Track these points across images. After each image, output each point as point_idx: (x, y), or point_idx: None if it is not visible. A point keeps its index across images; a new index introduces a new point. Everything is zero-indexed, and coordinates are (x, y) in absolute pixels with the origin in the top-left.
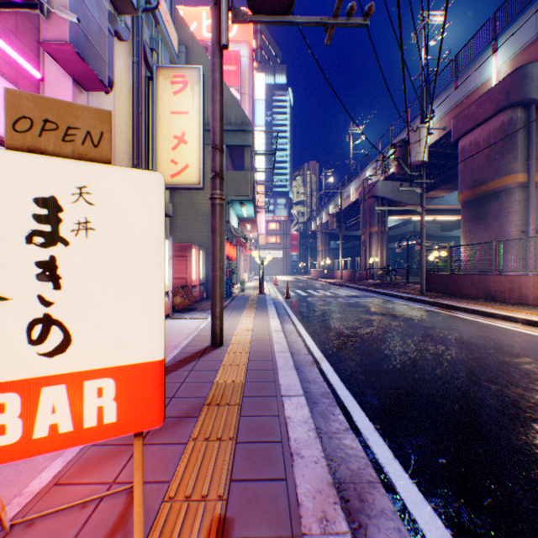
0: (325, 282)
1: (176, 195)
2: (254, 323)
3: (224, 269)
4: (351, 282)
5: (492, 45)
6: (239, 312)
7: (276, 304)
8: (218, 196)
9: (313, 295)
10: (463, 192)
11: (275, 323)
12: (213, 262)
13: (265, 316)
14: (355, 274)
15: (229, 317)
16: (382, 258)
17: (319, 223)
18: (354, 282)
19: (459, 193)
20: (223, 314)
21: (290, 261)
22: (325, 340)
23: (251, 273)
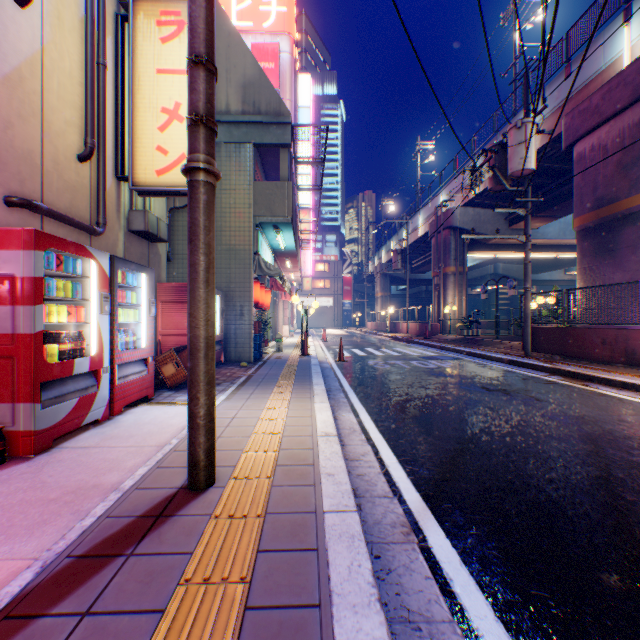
0: (387, 337)
1: (182, 215)
2: (287, 414)
3: (250, 321)
4: (421, 336)
5: (623, 11)
6: (267, 389)
7: (326, 372)
8: (200, 164)
9: (376, 356)
10: (581, 215)
11: (323, 414)
12: (190, 308)
13: (307, 398)
14: (426, 327)
15: (249, 400)
16: (461, 306)
17: (378, 263)
18: (425, 337)
19: (574, 217)
20: (213, 419)
21: (342, 310)
22: (415, 450)
23: (293, 325)
